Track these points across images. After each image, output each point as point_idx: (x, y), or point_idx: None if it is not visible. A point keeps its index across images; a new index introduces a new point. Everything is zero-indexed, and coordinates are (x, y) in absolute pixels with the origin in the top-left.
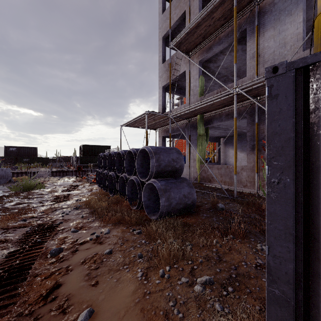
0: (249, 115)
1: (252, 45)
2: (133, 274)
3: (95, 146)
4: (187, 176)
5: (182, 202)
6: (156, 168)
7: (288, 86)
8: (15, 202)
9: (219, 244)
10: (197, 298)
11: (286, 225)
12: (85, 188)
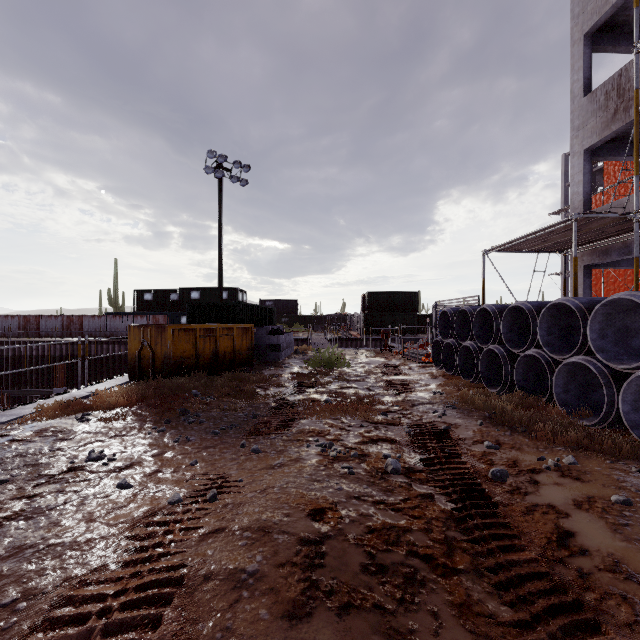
0: None
1: None
2: None
3: (389, 293)
4: None
5: None
6: None
7: None
8: (335, 384)
9: None
10: None
11: None
12: (414, 371)
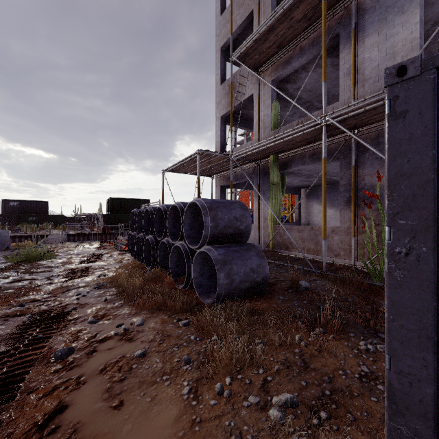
0: (342, 155)
1: (346, 57)
2: (176, 390)
3: (127, 199)
4: (256, 241)
5: (249, 279)
6: (211, 230)
7: (424, 96)
8: (11, 278)
9: (304, 342)
10: (274, 430)
11: (421, 323)
12: (112, 258)
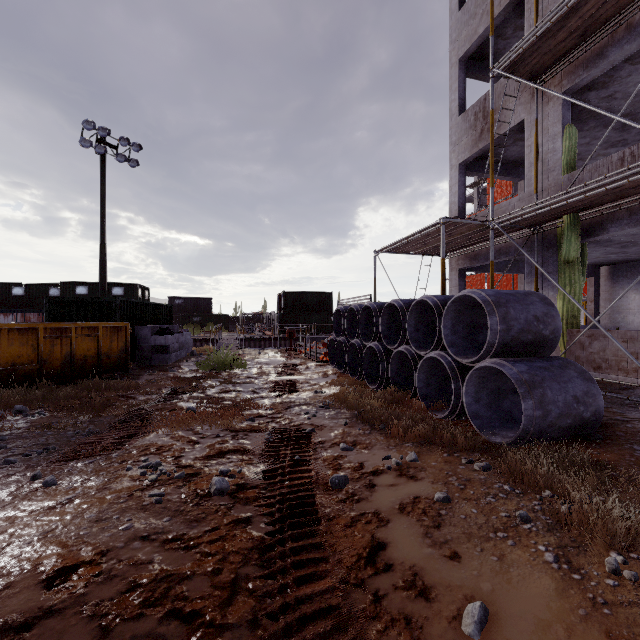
0: None
1: None
2: (530, 553)
3: (304, 293)
4: None
5: (571, 413)
6: (500, 336)
7: None
8: (218, 388)
9: None
10: None
11: None
12: (310, 370)
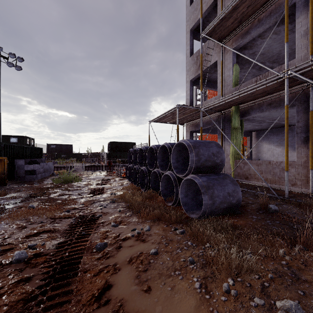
0: (299, 103)
1: (303, 21)
2: (188, 283)
3: (121, 142)
4: None
5: (226, 201)
6: (195, 163)
7: None
8: (58, 193)
9: (289, 256)
10: None
11: None
12: (116, 182)
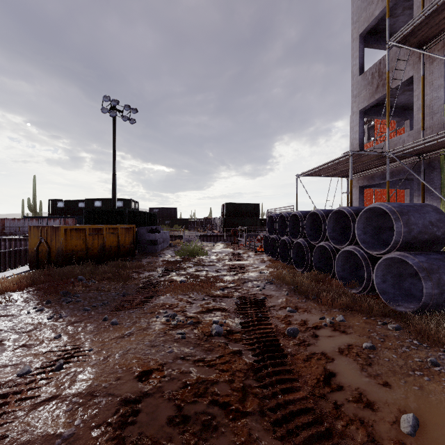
0: None
1: None
2: (443, 386)
3: (240, 204)
4: None
5: None
6: (404, 236)
7: None
8: (193, 268)
9: None
10: None
11: None
12: (251, 258)
